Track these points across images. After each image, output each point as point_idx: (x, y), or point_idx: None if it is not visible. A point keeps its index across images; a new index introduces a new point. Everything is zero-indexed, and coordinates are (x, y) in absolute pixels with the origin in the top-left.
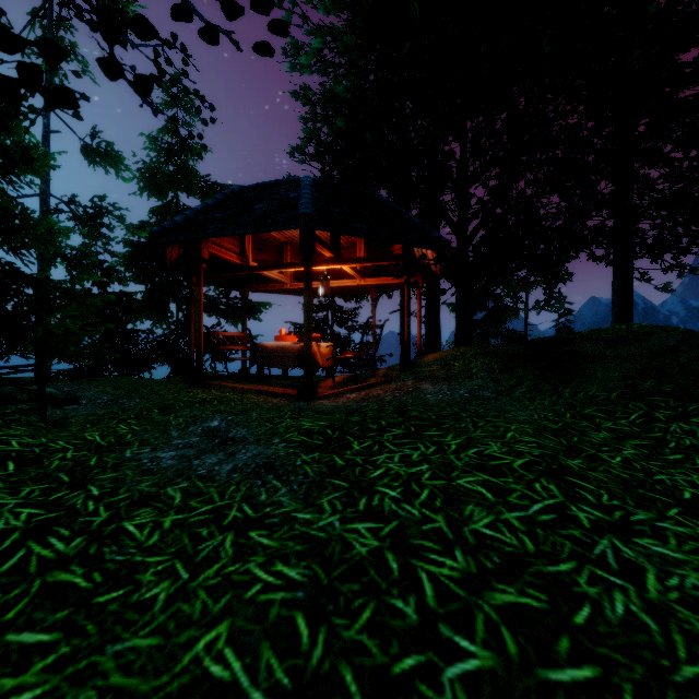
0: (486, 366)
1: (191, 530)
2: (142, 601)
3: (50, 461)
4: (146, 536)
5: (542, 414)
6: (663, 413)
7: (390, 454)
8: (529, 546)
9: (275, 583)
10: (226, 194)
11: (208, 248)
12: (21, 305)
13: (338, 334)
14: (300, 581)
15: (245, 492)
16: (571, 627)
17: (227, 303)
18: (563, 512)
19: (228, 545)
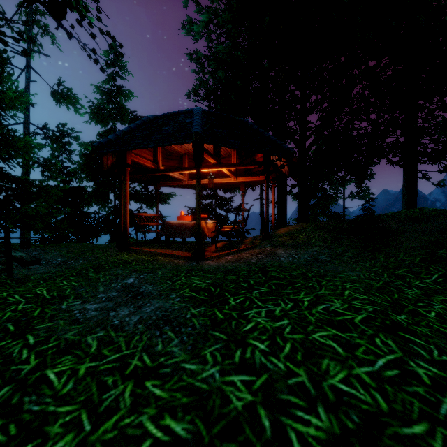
0: (321, 237)
1: (100, 378)
2: None
3: (4, 312)
4: (62, 384)
5: (366, 274)
6: None
7: (258, 310)
8: (382, 404)
9: (163, 440)
10: (143, 121)
11: (131, 157)
12: (8, 195)
13: (219, 214)
14: (185, 438)
15: (146, 341)
16: None
17: (147, 194)
18: (404, 368)
19: (127, 395)
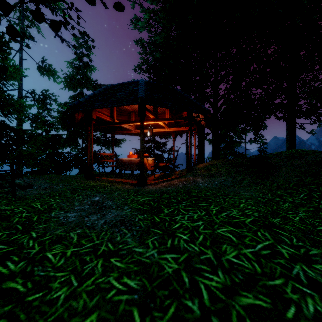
0: (228, 170)
1: (81, 257)
2: (51, 299)
3: (14, 218)
4: (57, 260)
5: (256, 194)
6: (317, 194)
7: (182, 216)
8: (257, 269)
9: (123, 289)
10: (104, 88)
11: (95, 113)
12: (7, 140)
13: (156, 154)
14: (136, 288)
15: (109, 235)
16: (286, 320)
17: (105, 139)
18: (273, 249)
19: (99, 266)
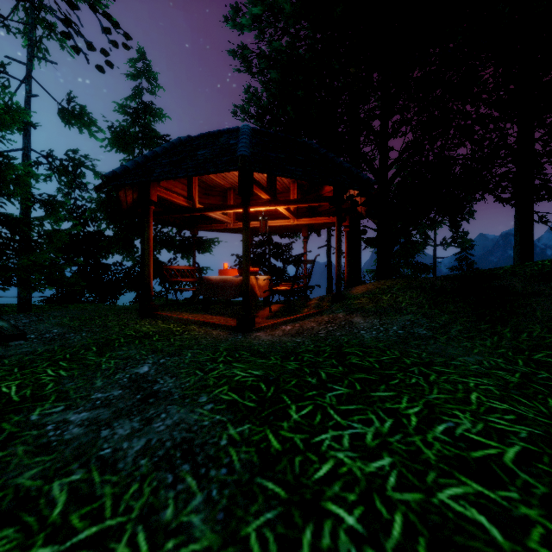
0: (414, 300)
1: None
2: None
3: None
4: None
5: (491, 360)
6: None
7: (337, 432)
8: None
9: None
10: (173, 143)
11: (156, 191)
12: None
13: (274, 266)
14: None
15: (147, 498)
16: None
17: (183, 240)
18: None
19: None
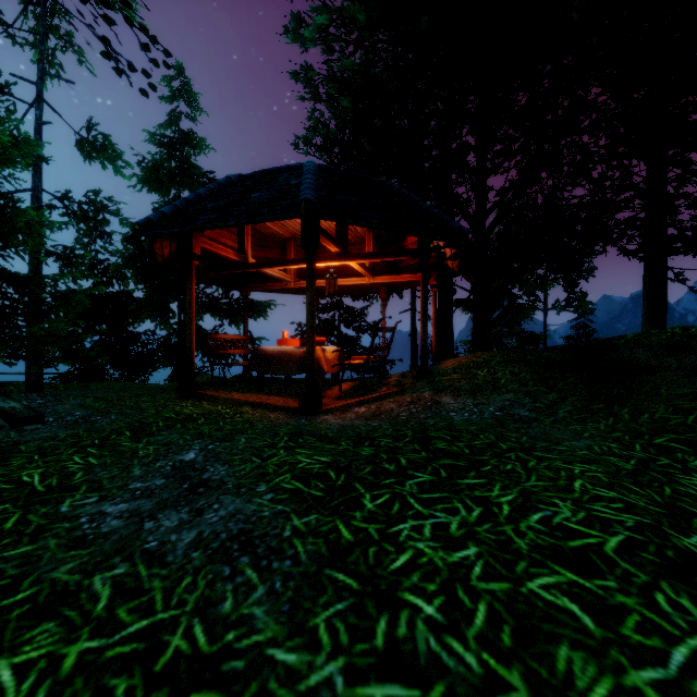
0: (516, 376)
1: (101, 681)
2: None
3: None
4: None
5: (603, 445)
6: None
7: (417, 522)
8: None
9: None
10: (221, 183)
11: (200, 243)
12: (1, 306)
13: (345, 335)
14: None
15: (202, 591)
16: None
17: (231, 303)
18: None
19: None
